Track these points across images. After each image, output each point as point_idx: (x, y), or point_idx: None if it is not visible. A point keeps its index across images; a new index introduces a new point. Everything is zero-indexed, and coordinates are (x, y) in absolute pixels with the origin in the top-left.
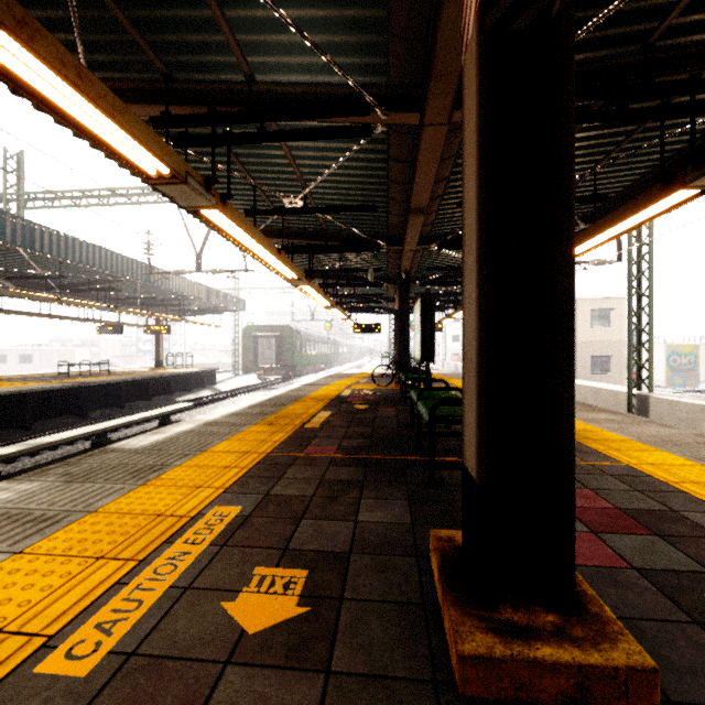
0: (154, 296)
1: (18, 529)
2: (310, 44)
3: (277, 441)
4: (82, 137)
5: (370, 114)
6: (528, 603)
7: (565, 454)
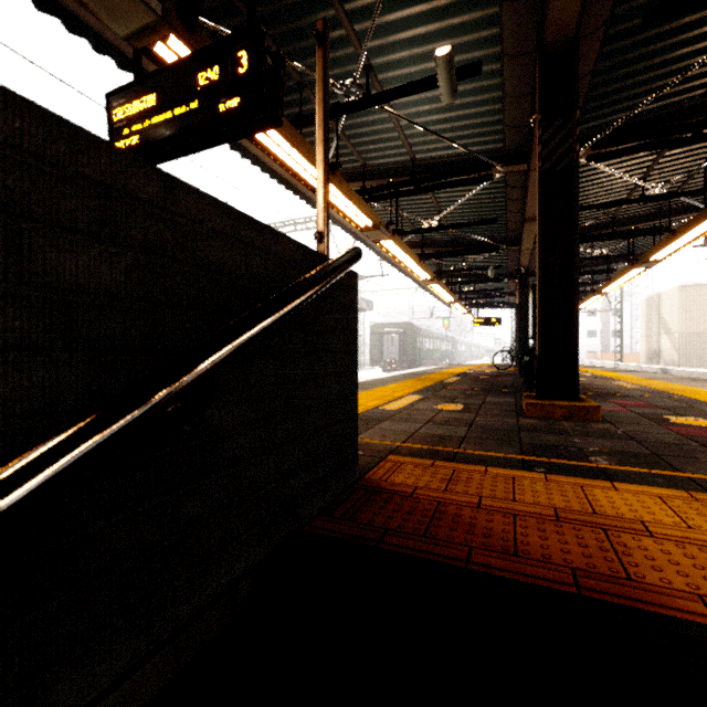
0: None
1: None
2: (455, 145)
3: (427, 385)
4: (308, 204)
5: (491, 169)
6: (559, 400)
7: (575, 342)
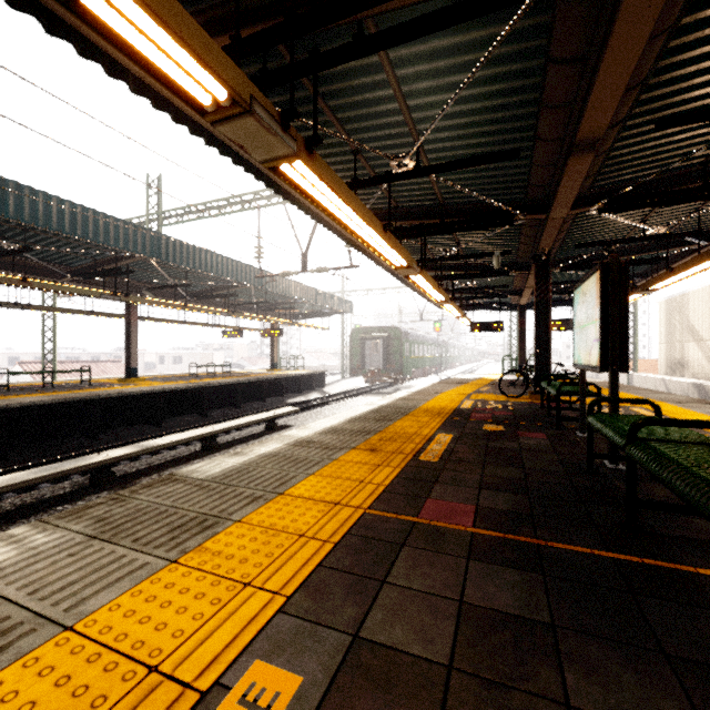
0: (268, 301)
1: None
2: None
3: (380, 483)
4: (162, 108)
5: None
6: None
7: None
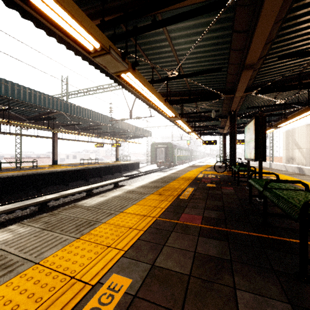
0: (115, 131)
1: None
2: None
3: (163, 207)
4: (70, 49)
5: None
6: None
7: None
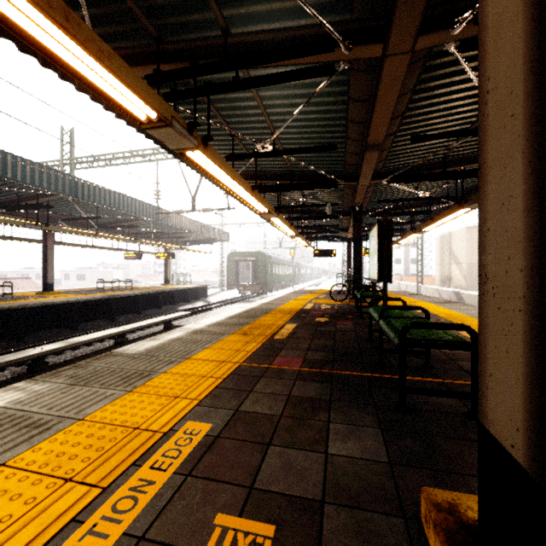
0: (163, 231)
1: (13, 434)
2: None
3: (249, 351)
4: (97, 101)
5: (334, 50)
6: None
7: None
